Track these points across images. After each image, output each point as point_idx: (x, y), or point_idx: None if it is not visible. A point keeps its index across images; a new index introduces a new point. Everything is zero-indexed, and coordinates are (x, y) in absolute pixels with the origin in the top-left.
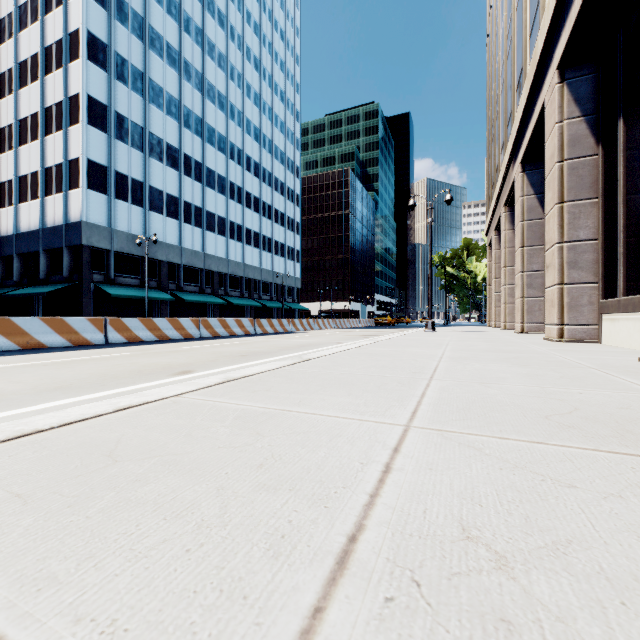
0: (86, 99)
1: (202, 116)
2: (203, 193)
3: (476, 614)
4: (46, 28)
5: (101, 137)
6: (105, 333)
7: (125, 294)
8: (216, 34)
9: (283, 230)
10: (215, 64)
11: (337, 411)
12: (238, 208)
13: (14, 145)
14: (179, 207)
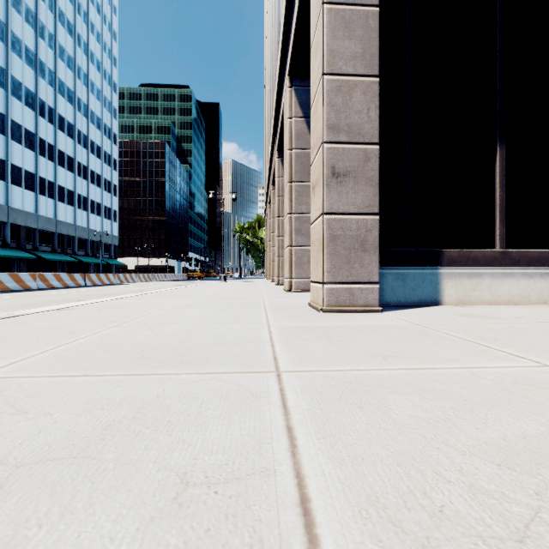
0: None
1: (6, 67)
2: (7, 145)
3: (185, 307)
4: None
5: None
6: None
7: None
8: None
9: (100, 191)
10: (22, 18)
11: (166, 300)
12: (49, 165)
13: None
14: None
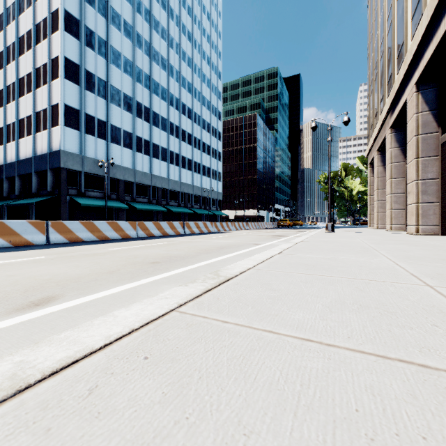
0: (63, 60)
1: (150, 74)
2: (150, 130)
3: None
4: (36, 10)
5: (75, 88)
6: (47, 234)
7: (91, 204)
8: (160, 14)
9: (209, 158)
10: (159, 36)
11: None
12: (176, 141)
13: (16, 97)
14: (133, 140)
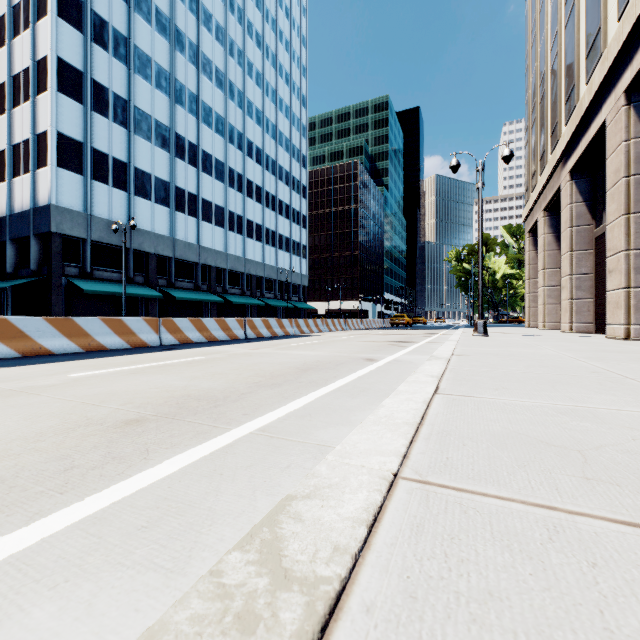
0: (56, 62)
1: (197, 93)
2: (198, 179)
3: None
4: None
5: (75, 108)
6: None
7: (102, 290)
8: (213, 3)
9: (288, 223)
10: (212, 36)
11: None
12: (238, 197)
13: None
14: (170, 193)
